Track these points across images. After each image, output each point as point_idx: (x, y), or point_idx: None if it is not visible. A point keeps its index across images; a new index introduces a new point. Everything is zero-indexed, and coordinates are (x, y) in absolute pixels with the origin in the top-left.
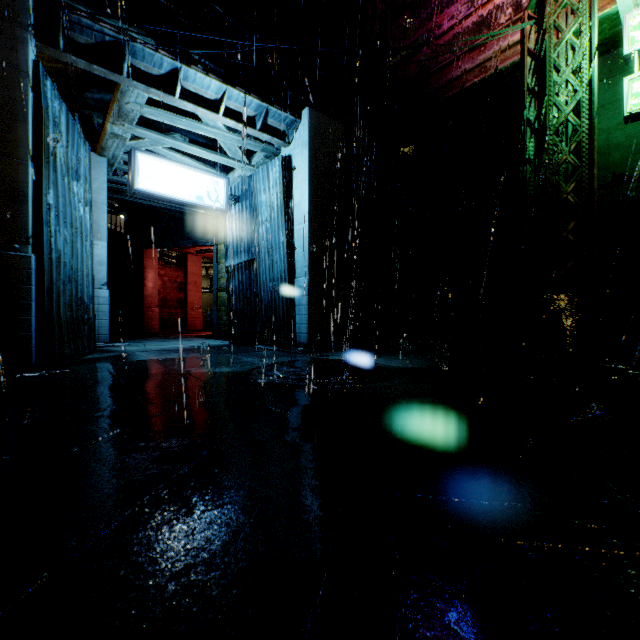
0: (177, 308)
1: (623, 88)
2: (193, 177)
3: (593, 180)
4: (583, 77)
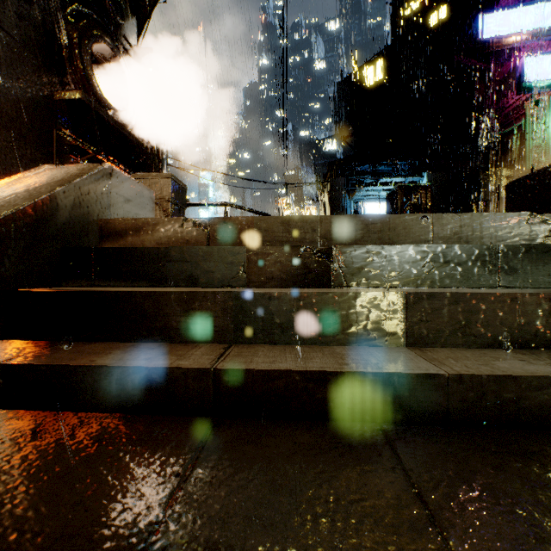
0: None
1: None
2: (383, 205)
3: None
4: (545, 142)
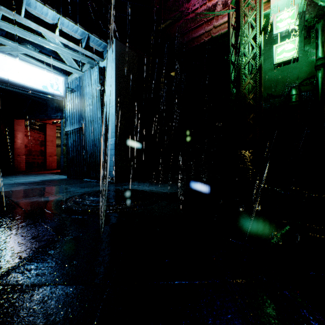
0: (39, 156)
1: (273, 50)
2: (40, 73)
3: (261, 93)
4: (257, 41)
